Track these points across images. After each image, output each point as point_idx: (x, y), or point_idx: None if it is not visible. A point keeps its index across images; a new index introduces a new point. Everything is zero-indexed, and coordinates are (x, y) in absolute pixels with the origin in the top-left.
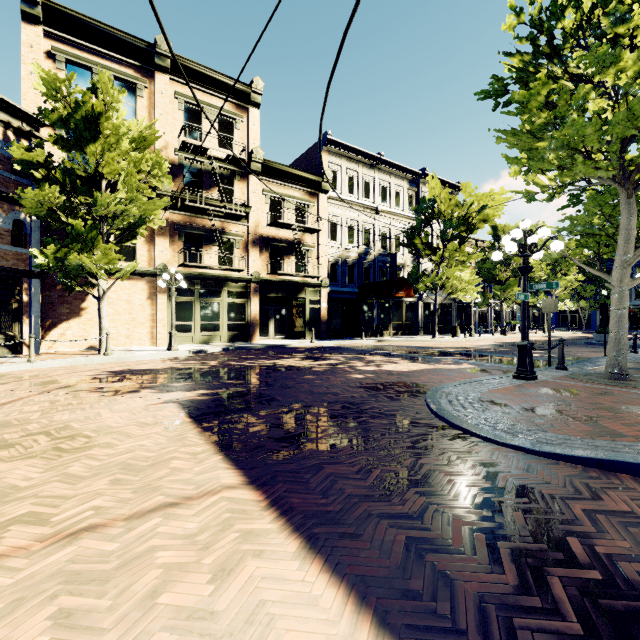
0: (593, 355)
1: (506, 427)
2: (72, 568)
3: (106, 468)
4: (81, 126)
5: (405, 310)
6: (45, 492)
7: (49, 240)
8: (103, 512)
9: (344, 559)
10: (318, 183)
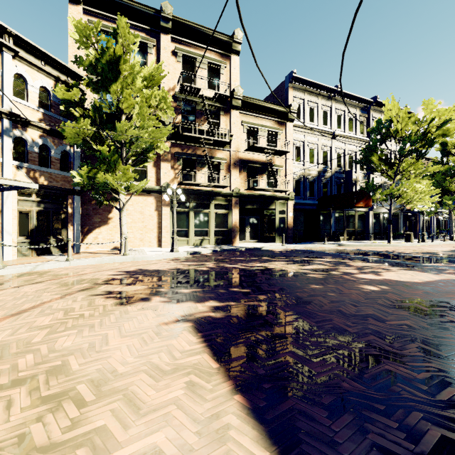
0: None
1: None
2: None
3: None
4: (106, 69)
5: (357, 219)
6: None
7: (84, 164)
8: None
9: None
10: (285, 114)
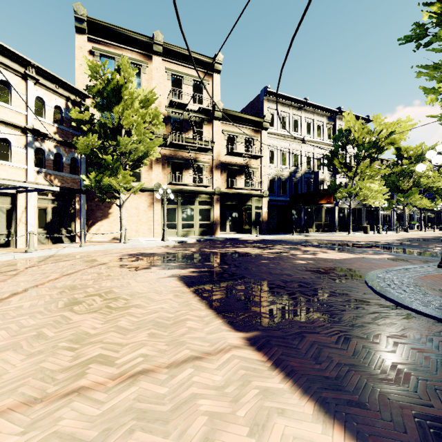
0: None
1: None
2: (139, 406)
3: (143, 324)
4: (110, 95)
5: (324, 213)
6: (107, 339)
7: (91, 169)
8: (149, 359)
9: (362, 428)
10: (260, 123)
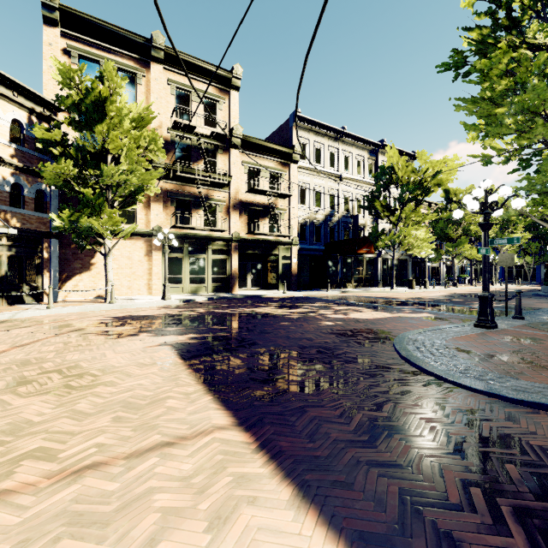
0: (544, 306)
1: (477, 374)
2: (75, 508)
3: (109, 405)
4: (90, 109)
5: (365, 265)
6: (55, 428)
7: (65, 206)
8: (105, 449)
9: (339, 511)
10: (289, 154)
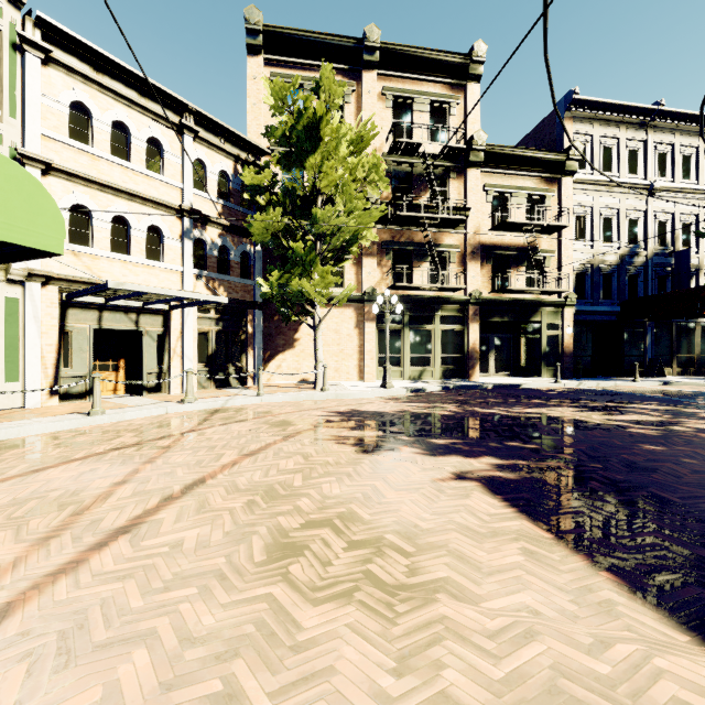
0: None
1: None
2: None
3: (532, 704)
4: (302, 137)
5: (700, 336)
6: None
7: (272, 268)
8: None
9: None
10: (559, 163)
